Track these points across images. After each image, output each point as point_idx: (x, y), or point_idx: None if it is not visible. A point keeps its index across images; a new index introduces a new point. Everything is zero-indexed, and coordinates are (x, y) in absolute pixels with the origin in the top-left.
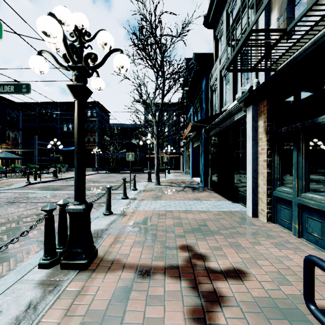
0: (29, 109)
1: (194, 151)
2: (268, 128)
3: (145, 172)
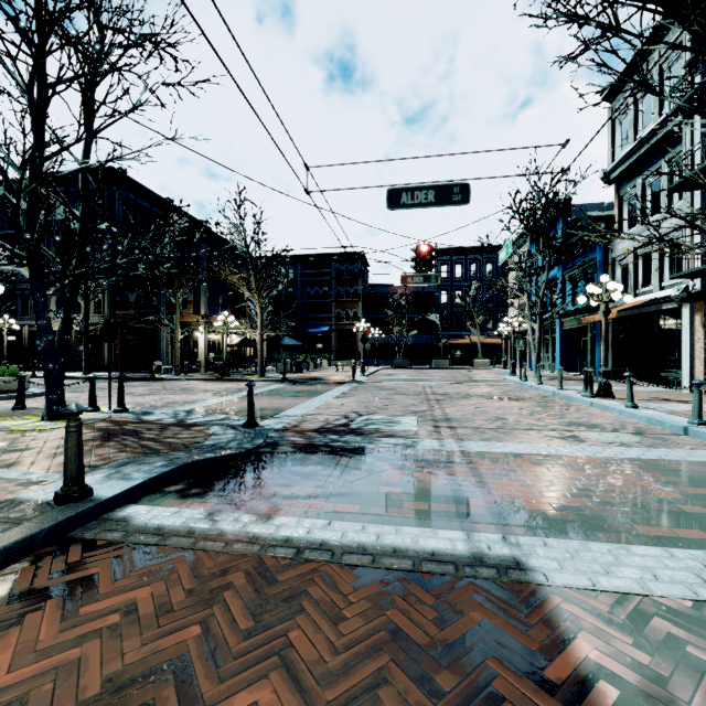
0: None
1: (564, 335)
2: (705, 323)
3: (455, 368)
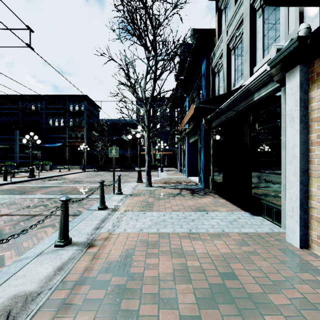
0: (11, 103)
1: (190, 147)
2: None
3: (136, 170)
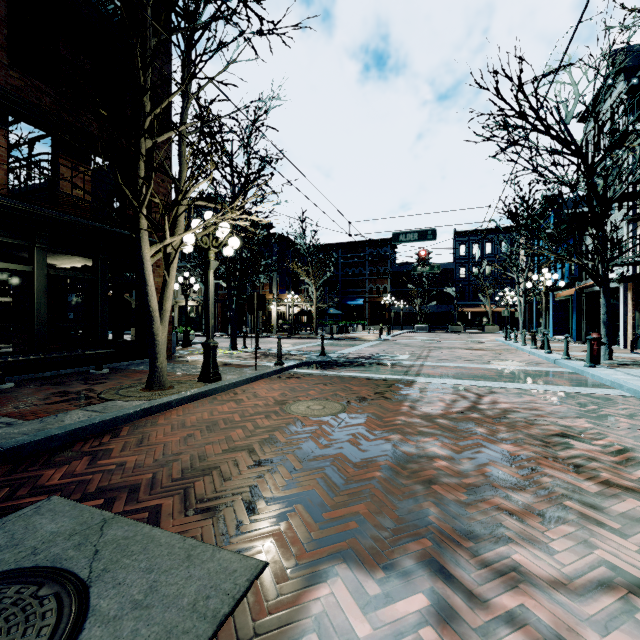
0: None
1: (556, 305)
2: (633, 298)
3: (468, 332)
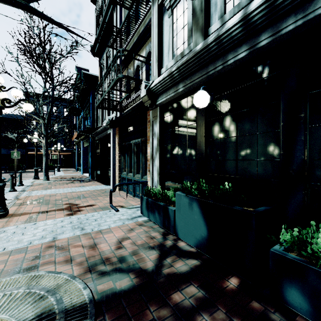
0: None
1: (85, 150)
2: (119, 142)
3: (27, 171)
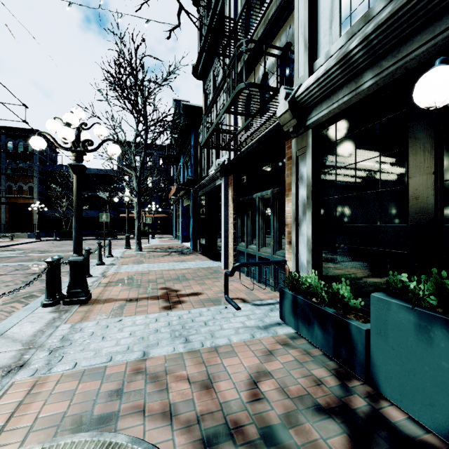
0: None
1: (184, 211)
2: (234, 197)
3: (119, 238)
